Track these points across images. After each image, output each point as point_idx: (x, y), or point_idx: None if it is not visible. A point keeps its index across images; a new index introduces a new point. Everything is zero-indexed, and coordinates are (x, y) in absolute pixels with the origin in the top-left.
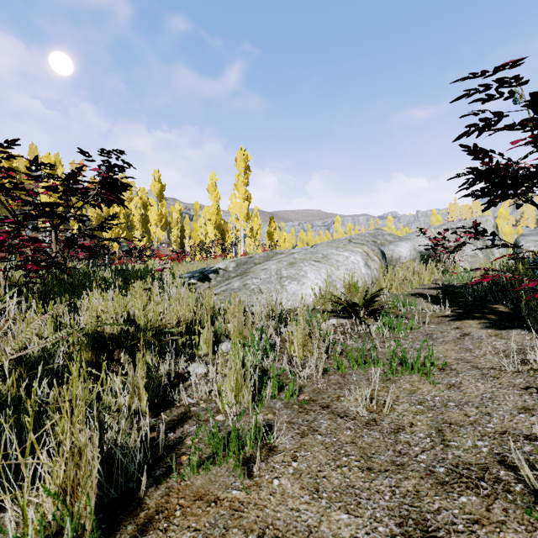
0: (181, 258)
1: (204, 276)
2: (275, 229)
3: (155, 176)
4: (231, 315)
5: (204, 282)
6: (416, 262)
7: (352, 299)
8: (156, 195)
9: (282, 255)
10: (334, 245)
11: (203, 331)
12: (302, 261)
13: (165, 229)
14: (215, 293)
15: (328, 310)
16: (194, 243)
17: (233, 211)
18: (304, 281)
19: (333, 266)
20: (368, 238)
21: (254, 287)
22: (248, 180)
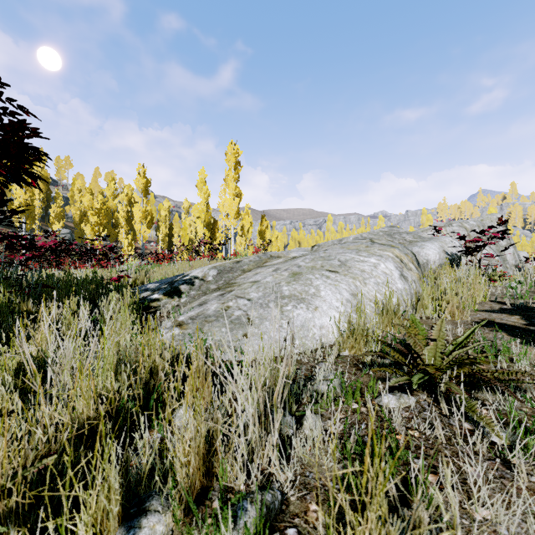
0: (165, 258)
1: (173, 288)
2: (267, 227)
3: (140, 171)
4: (191, 387)
5: (172, 297)
6: (471, 272)
7: (419, 352)
8: (141, 191)
9: (278, 260)
10: (353, 246)
11: (82, 497)
12: (310, 270)
13: (150, 227)
14: (179, 322)
15: (364, 361)
16: (180, 242)
17: (222, 208)
18: (317, 303)
19: (357, 278)
20: (383, 237)
21: (239, 315)
22: (238, 175)
